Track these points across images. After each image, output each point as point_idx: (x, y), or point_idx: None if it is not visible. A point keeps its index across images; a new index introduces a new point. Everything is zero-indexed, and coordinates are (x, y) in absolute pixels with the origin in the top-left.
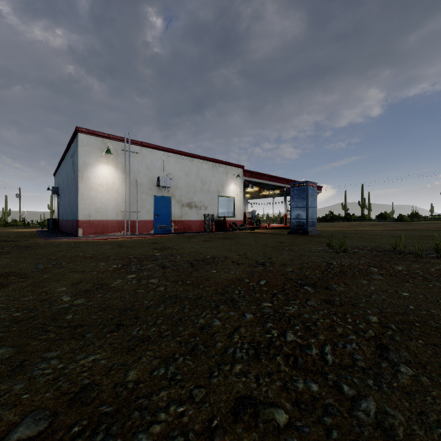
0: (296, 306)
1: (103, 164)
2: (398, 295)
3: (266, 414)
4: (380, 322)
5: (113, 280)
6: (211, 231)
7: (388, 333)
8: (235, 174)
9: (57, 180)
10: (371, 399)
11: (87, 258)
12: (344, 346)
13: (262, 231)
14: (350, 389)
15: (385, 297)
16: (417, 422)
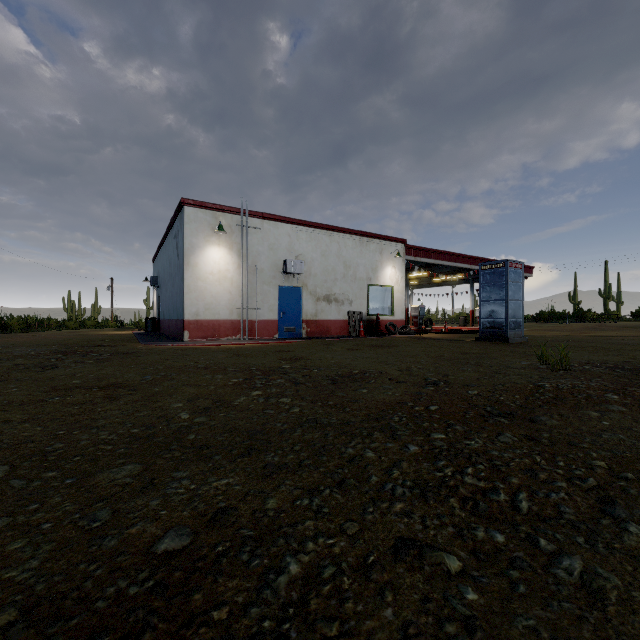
0: (481, 440)
1: (213, 245)
2: None
3: (433, 557)
4: (609, 469)
5: (235, 397)
6: (359, 336)
7: (619, 484)
8: (393, 253)
9: (157, 267)
10: (577, 557)
11: (200, 368)
12: (547, 495)
13: (434, 337)
14: (548, 543)
15: (625, 437)
16: (639, 589)
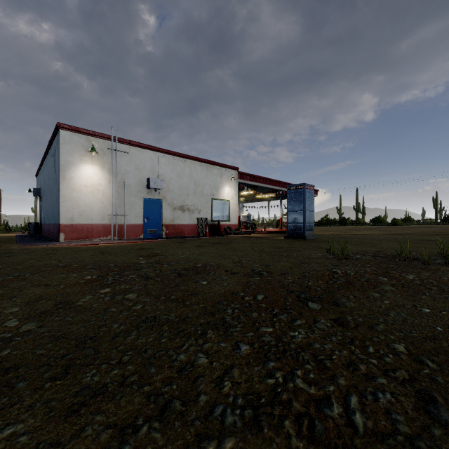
0: (303, 331)
1: (87, 163)
2: (419, 312)
3: None
4: (408, 352)
5: (81, 296)
6: (205, 236)
7: (424, 370)
8: (230, 176)
9: (39, 181)
10: None
11: (59, 267)
12: (376, 398)
13: (257, 236)
14: None
15: (405, 315)
16: None
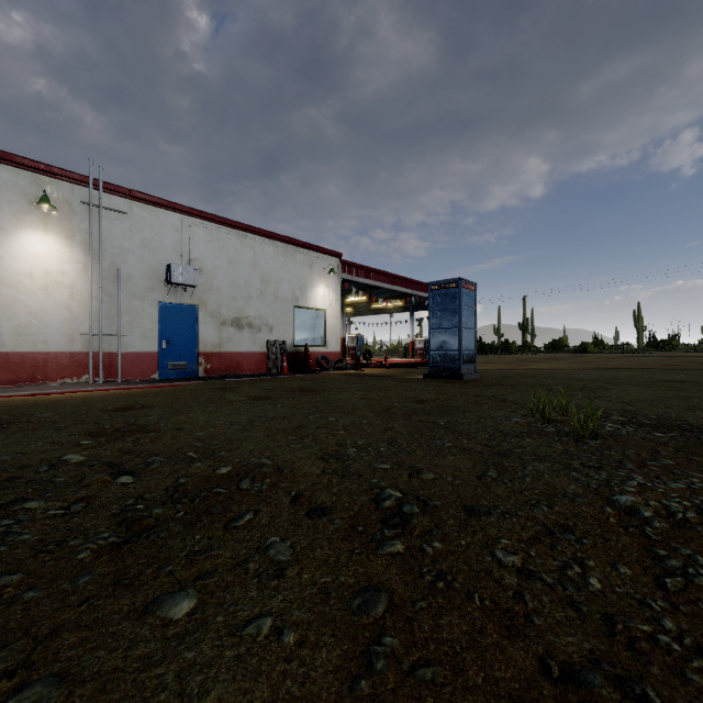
0: None
1: (33, 229)
2: None
3: None
4: None
5: None
6: (281, 374)
7: None
8: (326, 268)
9: None
10: None
11: None
12: None
13: (375, 373)
14: None
15: None
16: None
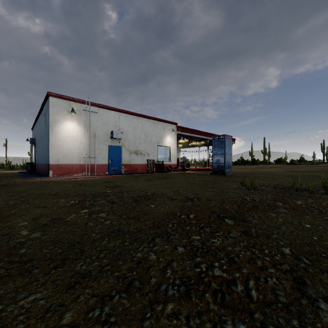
0: (220, 238)
1: (68, 121)
2: (302, 227)
3: None
4: (292, 253)
5: (68, 215)
6: (153, 172)
7: (301, 264)
8: (170, 129)
9: (34, 133)
10: None
11: (51, 195)
12: (266, 281)
13: (191, 172)
14: None
15: (292, 228)
16: None
